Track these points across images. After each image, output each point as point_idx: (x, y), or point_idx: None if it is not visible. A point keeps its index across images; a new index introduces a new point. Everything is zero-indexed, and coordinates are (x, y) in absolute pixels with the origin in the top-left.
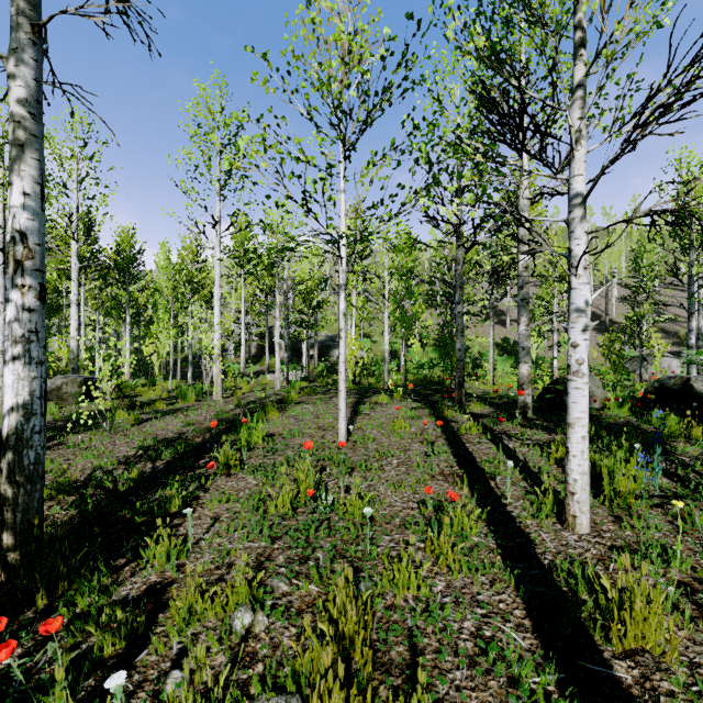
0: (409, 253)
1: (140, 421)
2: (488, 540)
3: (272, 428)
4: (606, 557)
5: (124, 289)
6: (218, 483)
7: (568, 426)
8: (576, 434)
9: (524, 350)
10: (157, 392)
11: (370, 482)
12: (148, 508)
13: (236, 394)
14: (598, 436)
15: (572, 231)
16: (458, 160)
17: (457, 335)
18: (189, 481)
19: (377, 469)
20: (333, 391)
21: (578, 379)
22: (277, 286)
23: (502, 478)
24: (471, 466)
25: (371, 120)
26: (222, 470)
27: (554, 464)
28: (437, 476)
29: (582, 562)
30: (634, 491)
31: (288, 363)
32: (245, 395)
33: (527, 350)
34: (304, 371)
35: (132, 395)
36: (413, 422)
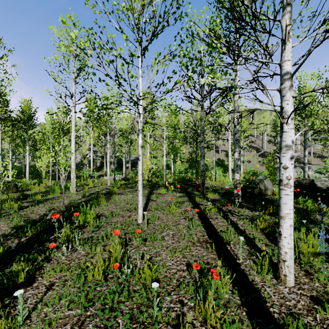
0: (175, 117)
1: (21, 207)
2: (234, 297)
3: (101, 211)
4: (311, 307)
5: (25, 132)
6: (58, 255)
7: (280, 218)
8: (286, 223)
9: (237, 167)
10: (41, 188)
11: (156, 249)
12: (1, 280)
13: (85, 189)
14: (276, 212)
15: (284, 95)
16: (202, 68)
17: (201, 158)
18: (39, 253)
19: (160, 239)
20: (137, 186)
21: (287, 189)
22: (108, 131)
23: (233, 243)
24: (215, 234)
25: (157, 33)
26: (63, 244)
27: (259, 231)
28: (196, 243)
29: (298, 314)
30: (312, 253)
31: (114, 171)
32: (89, 189)
33: (239, 167)
34: (124, 175)
35: (25, 190)
36: (180, 205)
